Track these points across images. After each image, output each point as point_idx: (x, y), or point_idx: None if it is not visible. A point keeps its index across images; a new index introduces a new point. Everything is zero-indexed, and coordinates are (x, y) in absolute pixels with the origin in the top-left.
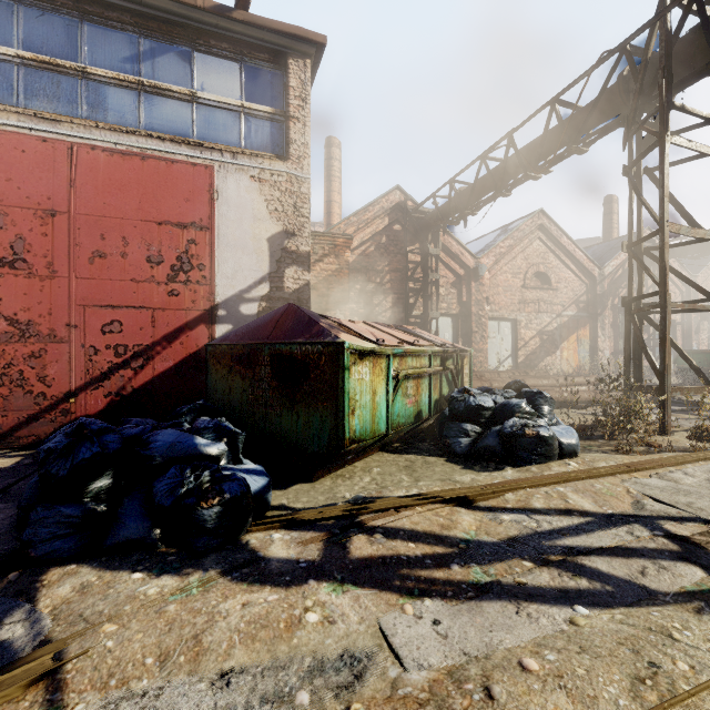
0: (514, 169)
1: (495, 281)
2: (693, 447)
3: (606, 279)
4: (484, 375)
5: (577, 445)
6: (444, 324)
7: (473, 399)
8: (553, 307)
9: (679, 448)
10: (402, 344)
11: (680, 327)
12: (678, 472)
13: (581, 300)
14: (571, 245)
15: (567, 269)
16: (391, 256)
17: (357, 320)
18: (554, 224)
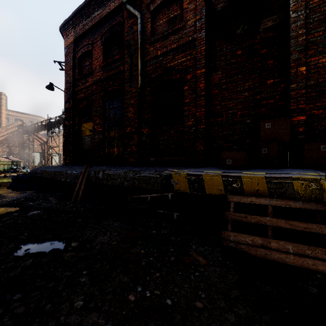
0: (40, 128)
1: (54, 144)
2: None
3: None
4: (37, 166)
5: (25, 171)
6: (37, 154)
7: (12, 167)
8: None
9: None
10: (1, 160)
11: None
12: None
13: None
14: None
15: None
16: (18, 137)
17: (6, 153)
18: None
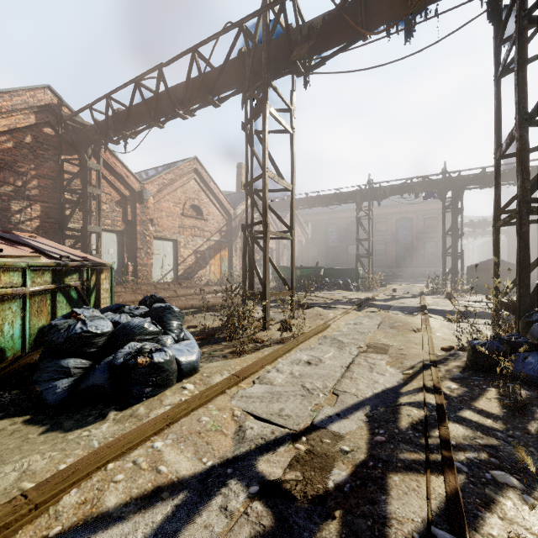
0: (165, 103)
1: (159, 206)
2: (282, 339)
3: (238, 217)
4: (140, 288)
5: (197, 361)
6: (108, 239)
7: (80, 326)
8: (204, 233)
9: (274, 341)
10: None
11: (275, 252)
12: (273, 370)
13: (223, 230)
14: (217, 189)
15: (214, 206)
16: (39, 160)
17: None
18: (205, 171)
